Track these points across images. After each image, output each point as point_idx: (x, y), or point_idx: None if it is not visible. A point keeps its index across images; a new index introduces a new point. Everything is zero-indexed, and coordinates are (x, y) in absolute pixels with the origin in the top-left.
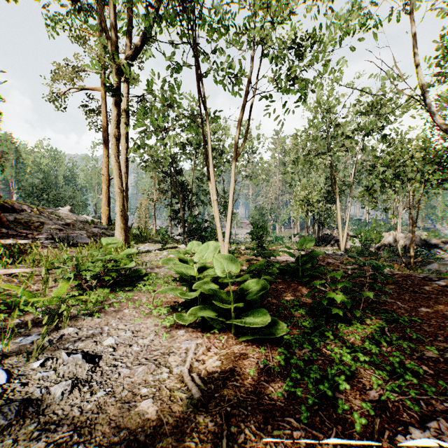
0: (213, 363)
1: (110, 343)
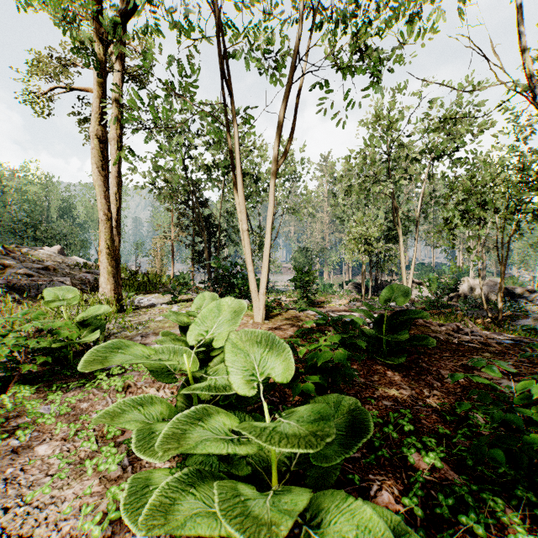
0: None
1: None
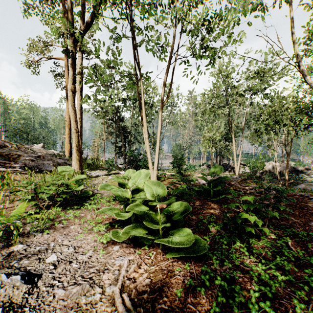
0: (143, 282)
1: (52, 260)
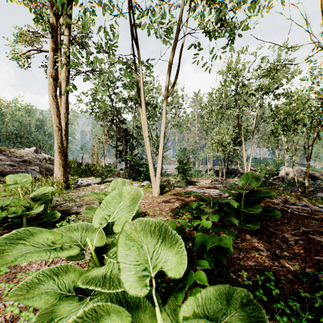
0: None
1: None
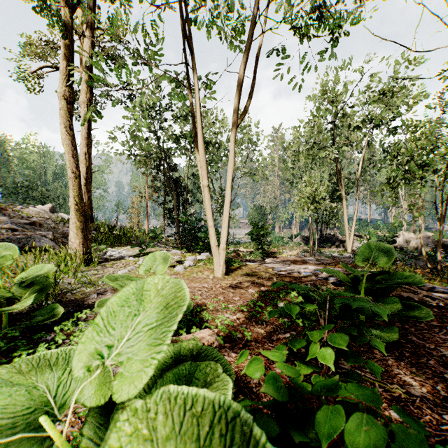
0: None
1: None
